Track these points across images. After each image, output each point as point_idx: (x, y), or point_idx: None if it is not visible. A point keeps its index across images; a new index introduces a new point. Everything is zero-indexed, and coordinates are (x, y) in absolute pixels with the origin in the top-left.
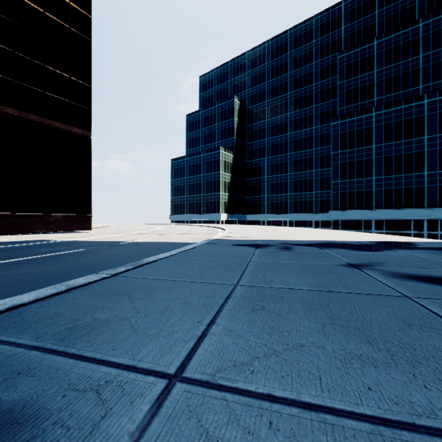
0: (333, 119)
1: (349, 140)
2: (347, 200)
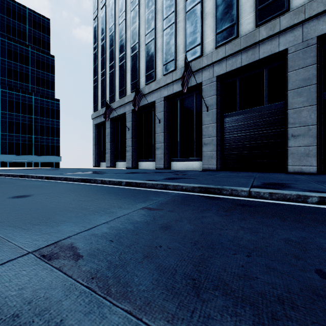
0: None
1: None
2: None
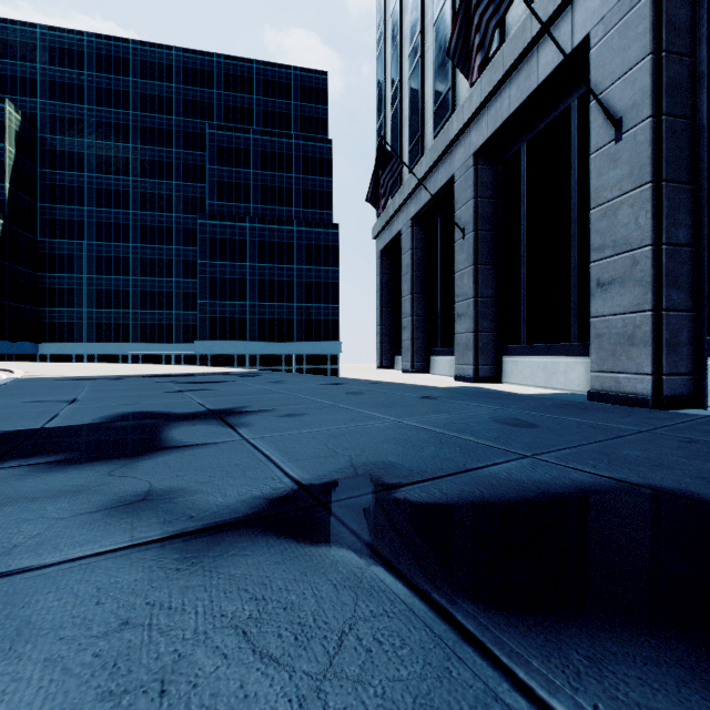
0: (201, 216)
1: (221, 249)
2: (217, 328)
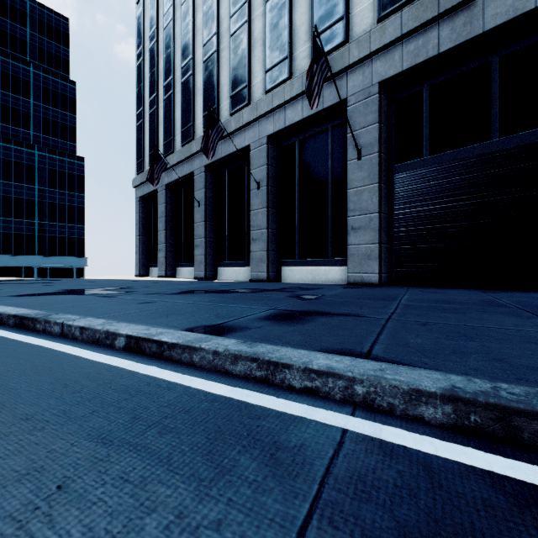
0: None
1: None
2: None
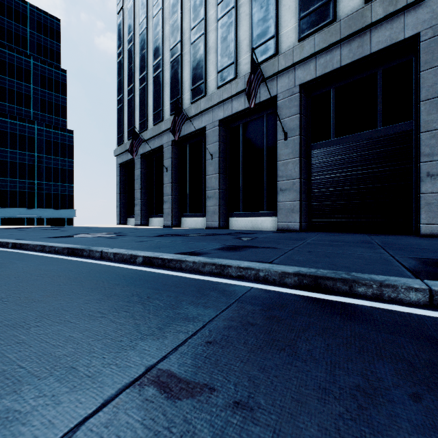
0: None
1: None
2: None
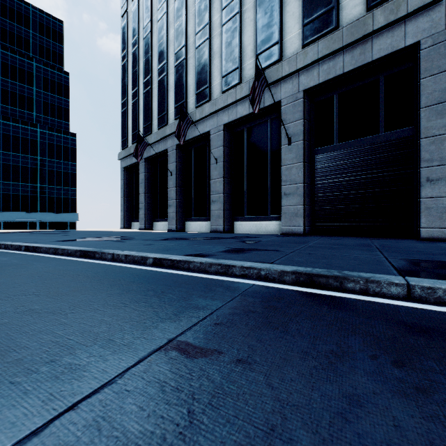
0: None
1: None
2: None
